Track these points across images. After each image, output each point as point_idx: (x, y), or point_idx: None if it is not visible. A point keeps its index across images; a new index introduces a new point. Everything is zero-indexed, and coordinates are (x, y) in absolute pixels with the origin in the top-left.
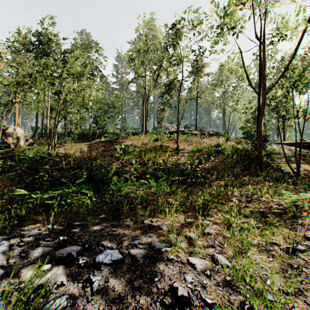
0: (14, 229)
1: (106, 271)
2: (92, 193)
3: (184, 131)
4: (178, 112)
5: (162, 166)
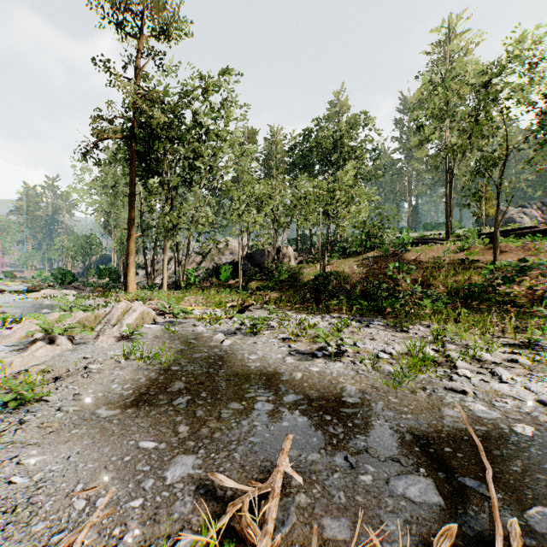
0: (325, 314)
1: (375, 326)
2: (365, 304)
3: (535, 227)
4: (497, 205)
5: (453, 289)
